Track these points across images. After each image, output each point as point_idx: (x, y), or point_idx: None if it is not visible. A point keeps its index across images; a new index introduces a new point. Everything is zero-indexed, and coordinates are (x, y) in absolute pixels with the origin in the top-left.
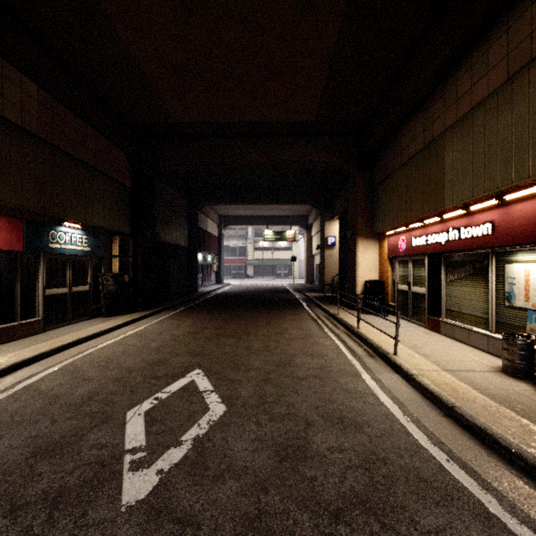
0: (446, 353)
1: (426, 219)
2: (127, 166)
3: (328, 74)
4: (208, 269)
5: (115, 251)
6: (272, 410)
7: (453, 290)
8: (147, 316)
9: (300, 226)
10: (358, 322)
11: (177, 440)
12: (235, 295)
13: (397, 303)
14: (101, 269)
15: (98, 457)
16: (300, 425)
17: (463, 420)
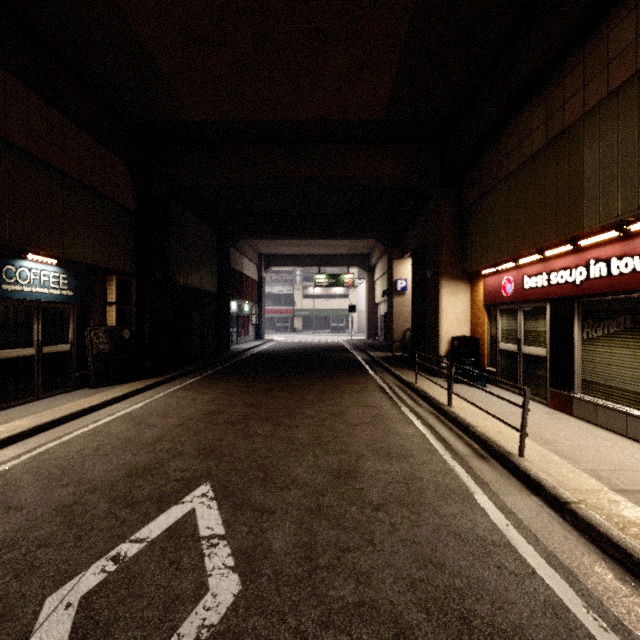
0: (601, 454)
1: (549, 249)
2: (129, 181)
3: (407, 42)
4: (244, 321)
5: (111, 297)
6: (328, 592)
7: (595, 352)
8: (154, 385)
9: (360, 268)
10: (450, 398)
11: None
12: (278, 354)
13: (499, 368)
14: (90, 321)
15: None
16: None
17: None
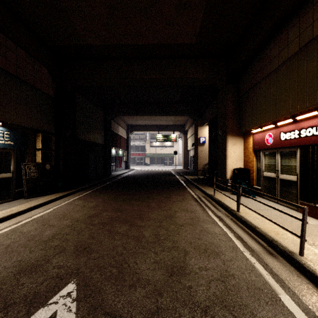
0: None
1: (301, 115)
2: (50, 80)
3: None
4: (119, 159)
5: (38, 145)
6: None
7: None
8: (63, 196)
9: (179, 131)
10: (239, 206)
11: None
12: (136, 177)
13: (263, 187)
14: (26, 159)
15: None
16: None
17: None
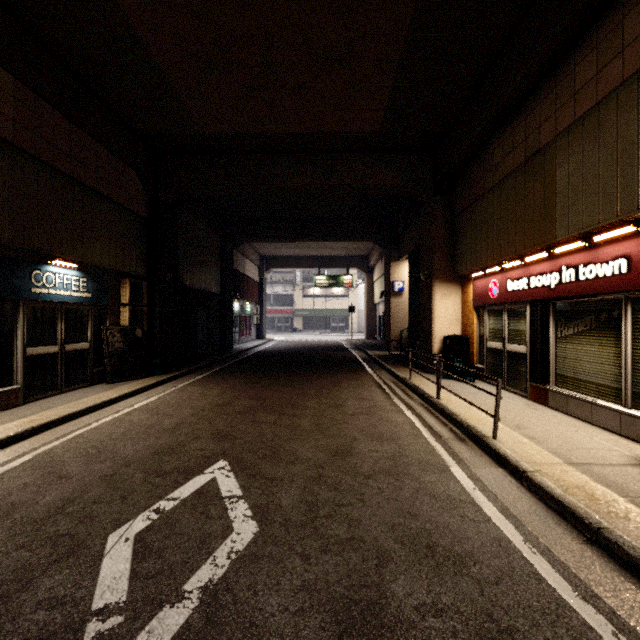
0: (564, 436)
1: (529, 256)
2: (141, 190)
3: (399, 66)
4: (246, 321)
5: (125, 298)
6: (327, 532)
7: (567, 349)
8: (165, 381)
9: (359, 269)
10: (439, 391)
11: (178, 591)
12: (280, 353)
13: (486, 365)
14: (106, 321)
15: (44, 627)
16: (369, 560)
17: (620, 553)
